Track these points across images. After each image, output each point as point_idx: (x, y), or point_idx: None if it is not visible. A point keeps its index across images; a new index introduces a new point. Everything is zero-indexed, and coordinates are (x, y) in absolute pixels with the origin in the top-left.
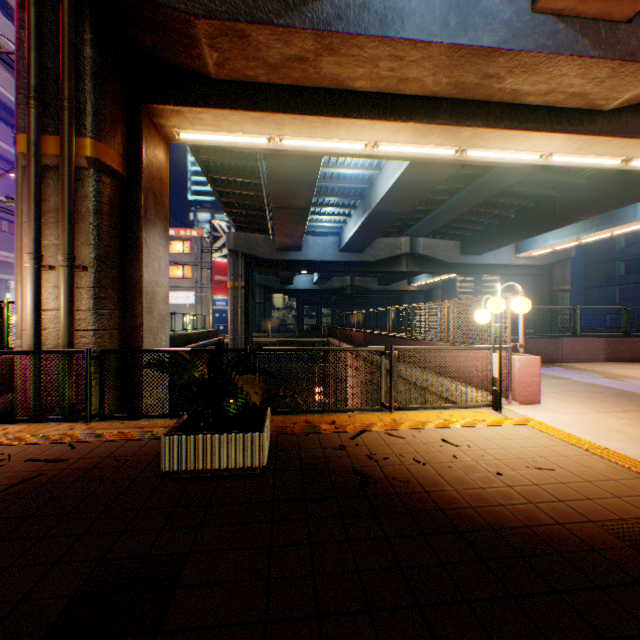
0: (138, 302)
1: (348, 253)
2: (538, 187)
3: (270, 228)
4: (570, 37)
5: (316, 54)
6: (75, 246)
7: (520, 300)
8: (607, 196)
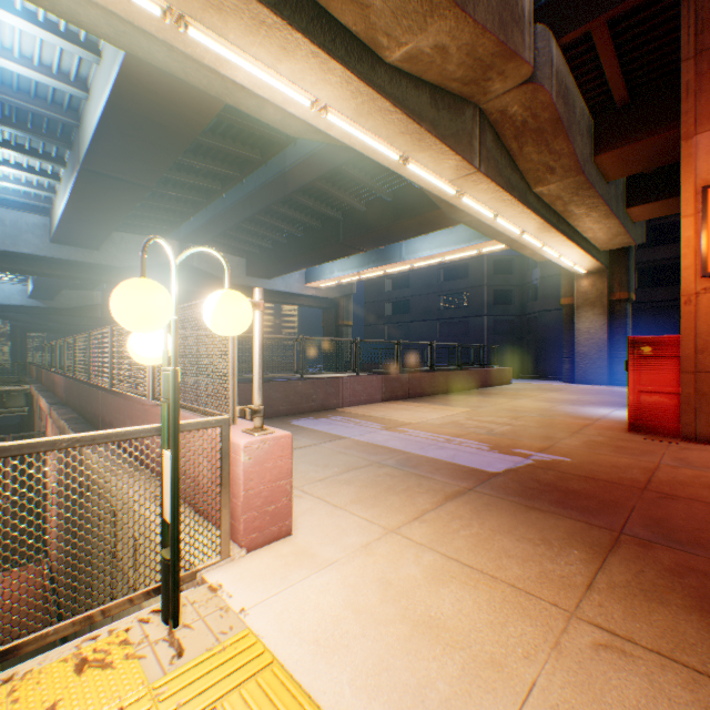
0: None
1: (71, 247)
2: (324, 204)
3: None
4: None
5: None
6: None
7: (223, 296)
8: (383, 227)
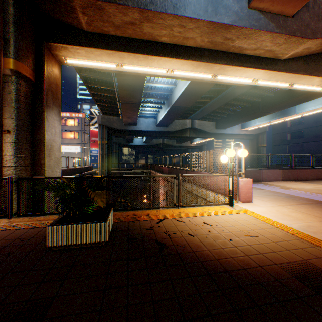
0: (42, 151)
1: (160, 127)
2: (251, 96)
3: (120, 113)
4: (266, 22)
5: (140, 21)
6: (3, 119)
7: (242, 151)
8: (283, 102)
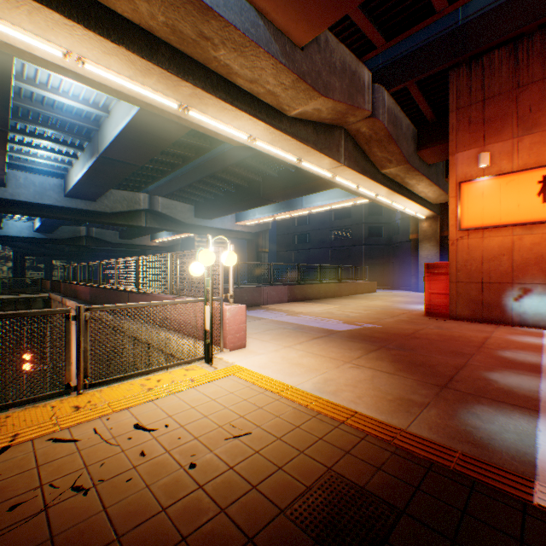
0: None
1: (78, 200)
2: (250, 172)
3: None
4: (268, 37)
5: None
6: None
7: (229, 253)
8: (289, 188)
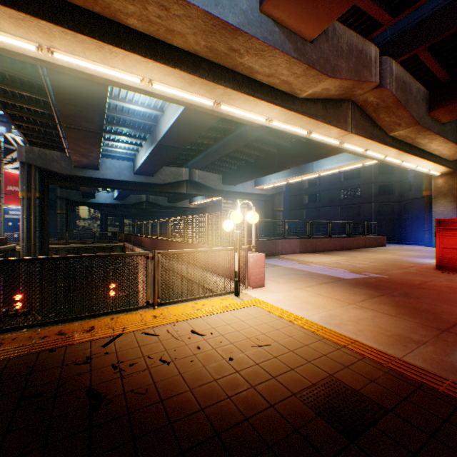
0: None
1: (142, 176)
2: (267, 145)
3: (66, 146)
4: (282, 39)
5: None
6: None
7: (252, 213)
8: (300, 156)
